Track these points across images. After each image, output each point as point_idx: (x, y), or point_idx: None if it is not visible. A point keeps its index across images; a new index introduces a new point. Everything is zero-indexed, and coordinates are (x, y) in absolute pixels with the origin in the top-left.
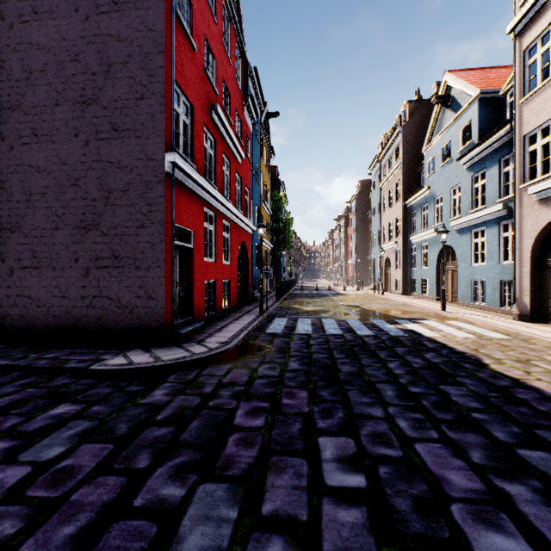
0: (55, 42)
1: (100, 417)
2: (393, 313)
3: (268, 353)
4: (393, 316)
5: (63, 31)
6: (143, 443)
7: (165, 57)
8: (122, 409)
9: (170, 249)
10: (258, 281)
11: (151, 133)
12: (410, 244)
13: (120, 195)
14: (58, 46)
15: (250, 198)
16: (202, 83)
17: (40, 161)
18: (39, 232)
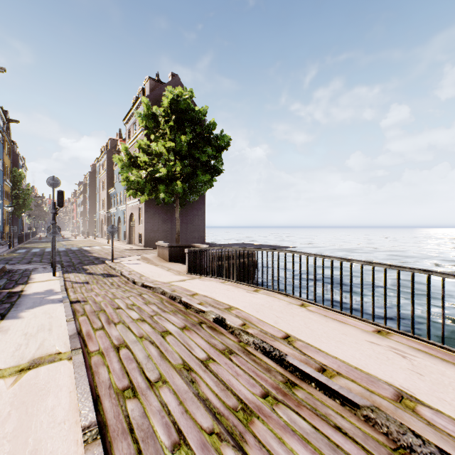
0: None
1: None
2: (85, 245)
3: (19, 255)
4: (84, 246)
5: None
6: None
7: None
8: None
9: None
10: (2, 233)
11: None
12: (111, 213)
13: None
14: None
15: None
16: None
17: None
18: None
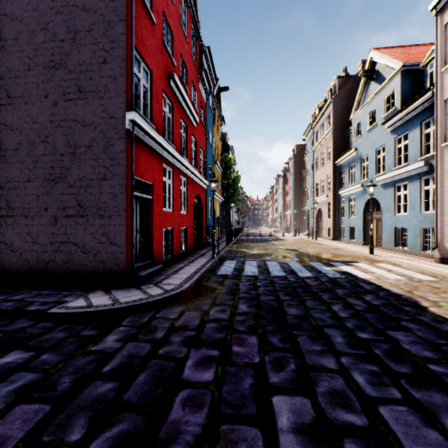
0: (27, 13)
1: (45, 368)
2: (327, 256)
3: (219, 295)
4: (328, 259)
5: (34, 3)
6: (82, 404)
7: (125, 24)
8: (71, 358)
9: (131, 199)
10: (211, 229)
11: (113, 94)
12: (339, 197)
13: (84, 150)
14: (30, 17)
15: (204, 158)
16: (161, 53)
17: (14, 120)
18: (13, 184)
